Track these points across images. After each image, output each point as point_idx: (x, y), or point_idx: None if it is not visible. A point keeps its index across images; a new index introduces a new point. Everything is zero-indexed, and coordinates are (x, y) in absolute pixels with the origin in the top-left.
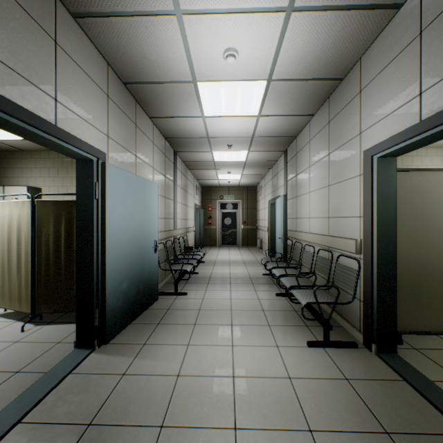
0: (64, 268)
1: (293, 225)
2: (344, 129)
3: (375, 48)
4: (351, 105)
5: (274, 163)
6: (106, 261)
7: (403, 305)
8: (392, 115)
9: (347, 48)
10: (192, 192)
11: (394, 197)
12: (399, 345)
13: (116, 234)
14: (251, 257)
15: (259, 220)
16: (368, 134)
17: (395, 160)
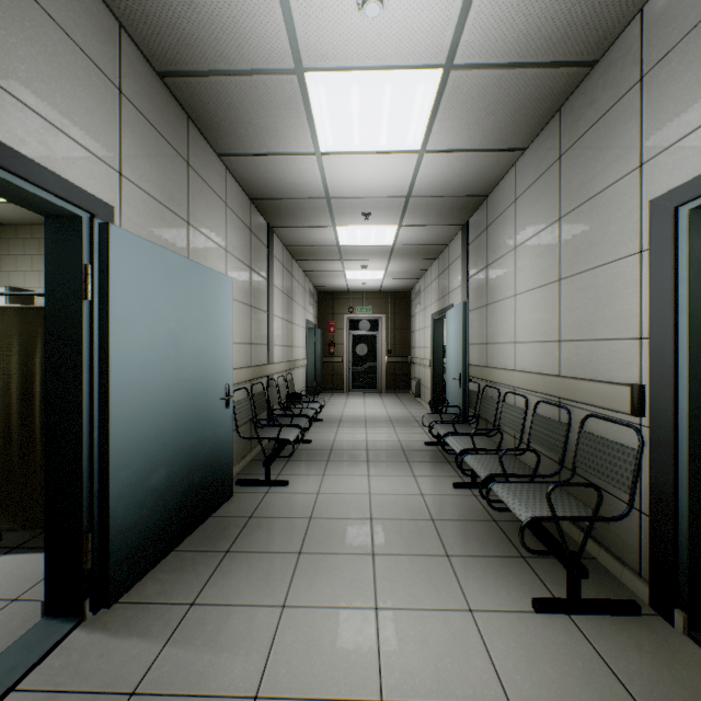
0: (41, 441)
1: (479, 357)
2: (598, 163)
3: None
4: (618, 112)
5: (442, 249)
6: (109, 431)
7: None
8: None
9: None
10: (301, 301)
11: None
12: None
13: (136, 375)
14: (402, 411)
15: (415, 348)
16: (664, 163)
17: None
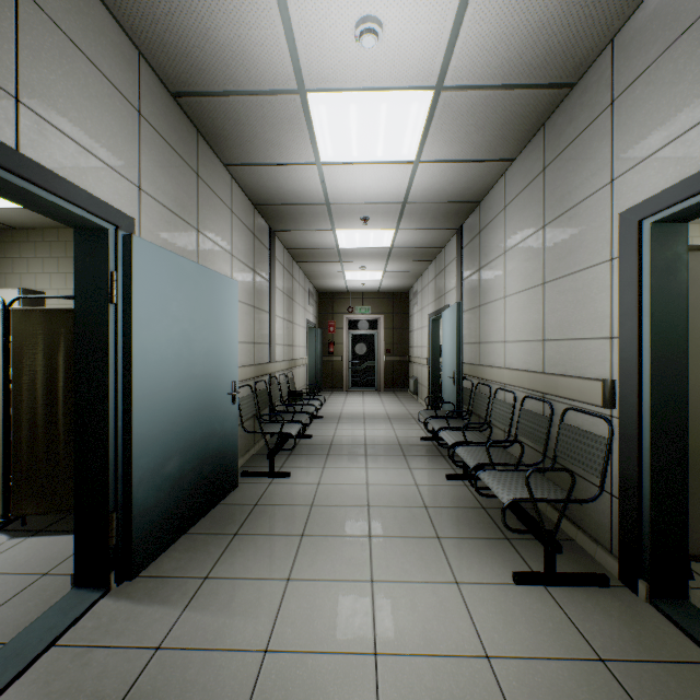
0: (64, 432)
1: (473, 356)
2: (576, 177)
3: (646, 13)
4: (593, 131)
5: (439, 252)
6: (132, 421)
7: (697, 506)
8: (688, 137)
9: (591, 16)
10: (301, 301)
11: (684, 299)
12: (688, 581)
13: (154, 371)
14: (400, 409)
15: (413, 347)
16: (630, 181)
17: (685, 228)
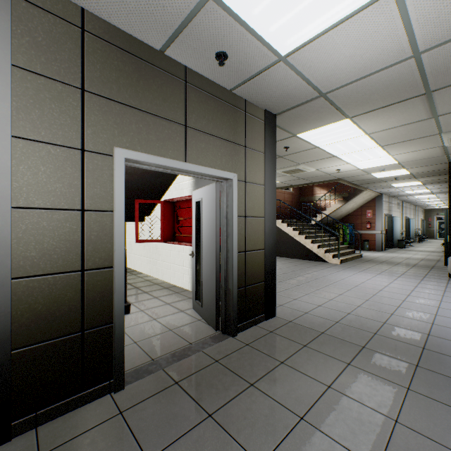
0: None
1: None
2: None
3: None
4: None
5: None
6: (409, 232)
7: None
8: None
9: None
10: (419, 215)
11: None
12: None
13: (410, 228)
14: None
15: None
16: None
17: None
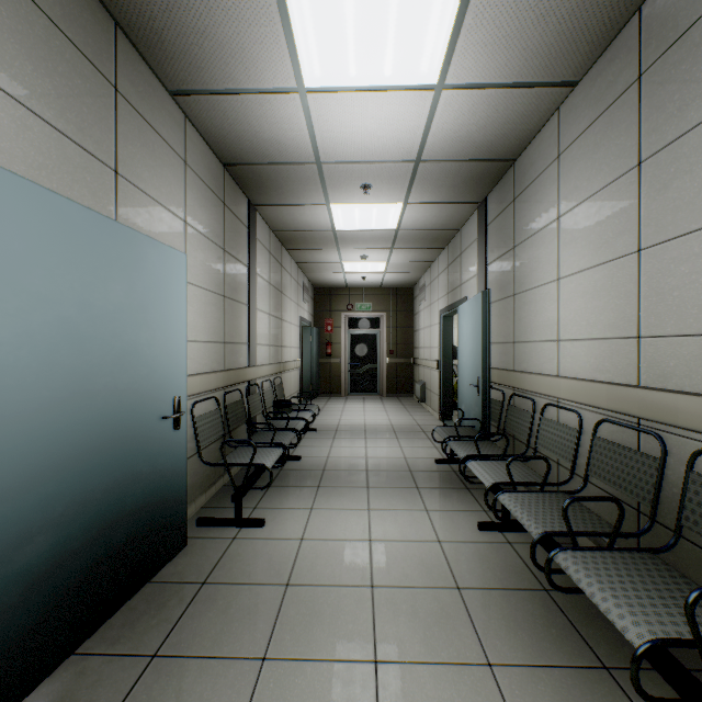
0: None
1: (503, 359)
2: None
3: None
4: None
5: (453, 235)
6: None
7: None
8: None
9: None
10: (293, 295)
11: None
12: None
13: None
14: (406, 419)
15: (419, 348)
16: None
17: None
